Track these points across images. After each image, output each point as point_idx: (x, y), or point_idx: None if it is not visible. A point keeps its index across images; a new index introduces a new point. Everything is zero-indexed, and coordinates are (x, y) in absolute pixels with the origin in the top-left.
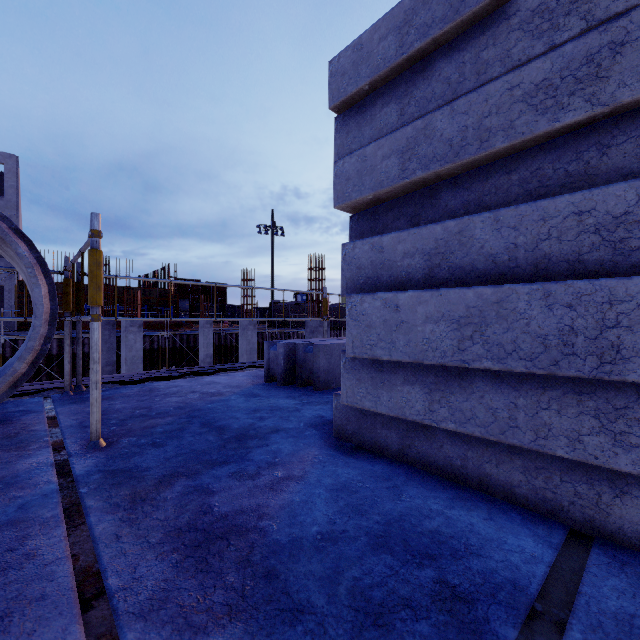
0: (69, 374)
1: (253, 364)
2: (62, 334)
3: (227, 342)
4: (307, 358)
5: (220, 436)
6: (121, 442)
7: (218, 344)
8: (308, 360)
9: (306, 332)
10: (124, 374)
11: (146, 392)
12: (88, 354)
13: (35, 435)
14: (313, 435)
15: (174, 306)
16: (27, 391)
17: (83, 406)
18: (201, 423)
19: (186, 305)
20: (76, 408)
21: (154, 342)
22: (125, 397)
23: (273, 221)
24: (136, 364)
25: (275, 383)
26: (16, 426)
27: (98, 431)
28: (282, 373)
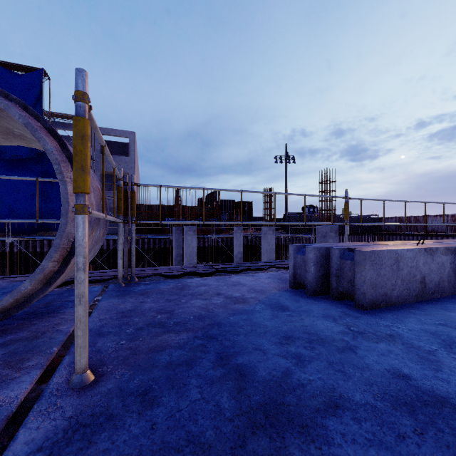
0: (121, 268)
1: (274, 264)
2: (155, 236)
3: (252, 243)
4: (345, 266)
5: (238, 398)
6: (111, 378)
7: (246, 244)
8: (346, 269)
9: (317, 236)
10: (175, 266)
11: (178, 289)
12: (168, 248)
13: (52, 340)
14: (425, 450)
15: (218, 218)
16: (109, 276)
17: (120, 301)
18: (216, 354)
19: (225, 217)
20: (114, 303)
21: (205, 242)
22: (158, 294)
23: (286, 152)
24: (192, 257)
25: (302, 291)
26: (53, 321)
27: (83, 361)
28: (312, 281)
